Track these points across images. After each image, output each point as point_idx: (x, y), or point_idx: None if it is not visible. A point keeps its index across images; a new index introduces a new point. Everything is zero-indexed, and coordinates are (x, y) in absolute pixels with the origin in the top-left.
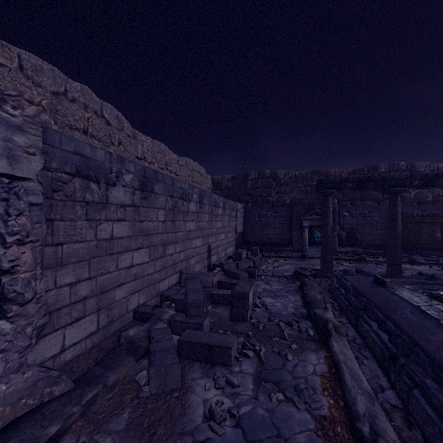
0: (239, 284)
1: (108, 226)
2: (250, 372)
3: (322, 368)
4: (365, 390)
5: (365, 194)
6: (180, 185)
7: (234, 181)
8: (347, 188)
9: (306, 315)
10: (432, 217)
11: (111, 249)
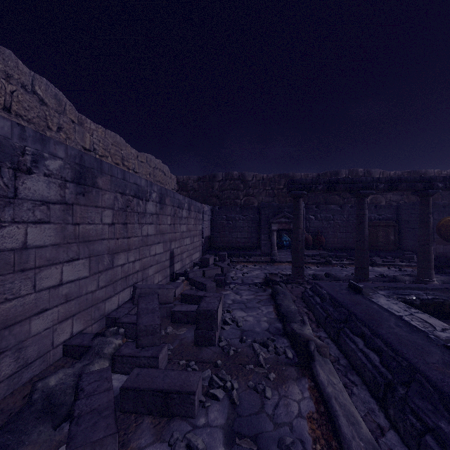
0: (205, 299)
1: (17, 231)
2: (220, 424)
3: (308, 406)
4: (367, 439)
5: (328, 198)
6: (134, 180)
7: (200, 182)
8: (317, 190)
9: (282, 331)
10: (387, 221)
11: (24, 263)
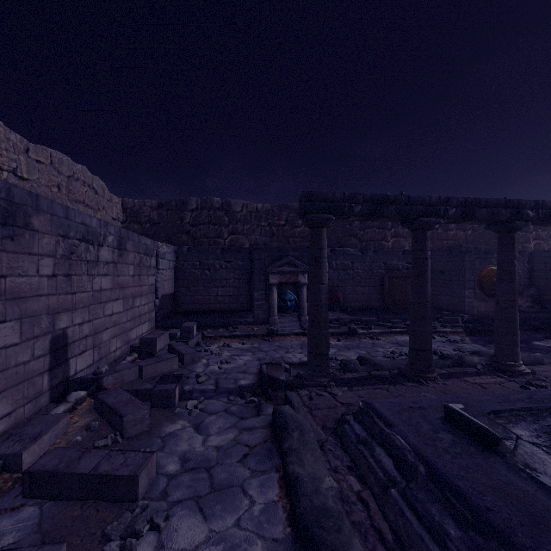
0: None
1: None
2: None
3: None
4: None
5: (343, 240)
6: None
7: (162, 211)
8: (353, 214)
9: None
10: None
11: None
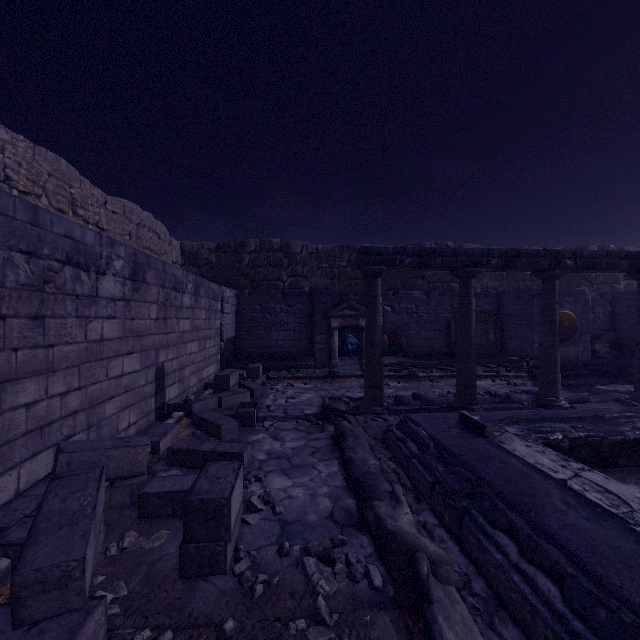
0: (208, 470)
1: None
2: None
3: None
4: None
5: (409, 282)
6: (66, 230)
7: (221, 253)
8: (404, 265)
9: (358, 517)
10: (486, 314)
11: None
